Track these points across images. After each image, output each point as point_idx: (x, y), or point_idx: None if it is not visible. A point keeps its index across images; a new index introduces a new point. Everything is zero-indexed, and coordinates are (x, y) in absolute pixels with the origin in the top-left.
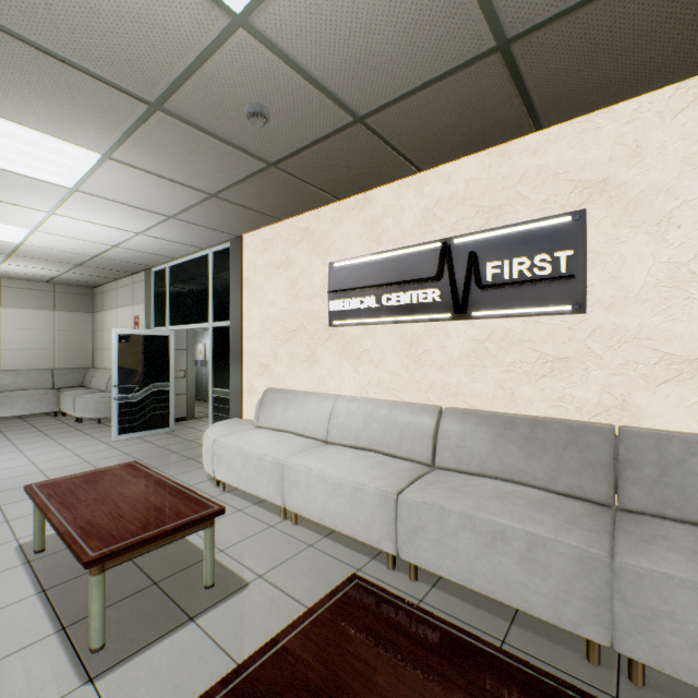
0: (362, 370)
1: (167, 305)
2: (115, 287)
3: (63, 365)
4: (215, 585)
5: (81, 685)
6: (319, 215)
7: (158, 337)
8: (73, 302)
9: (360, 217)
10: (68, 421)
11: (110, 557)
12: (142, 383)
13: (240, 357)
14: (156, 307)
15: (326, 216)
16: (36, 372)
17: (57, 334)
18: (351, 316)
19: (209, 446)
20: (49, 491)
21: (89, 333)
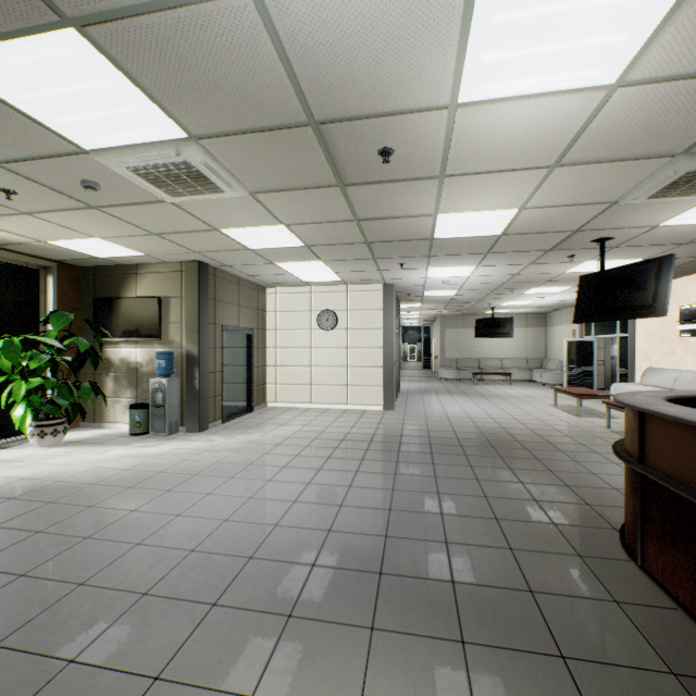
0: (695, 358)
1: (591, 324)
2: (559, 313)
3: (530, 357)
4: (610, 417)
5: (576, 417)
6: (674, 282)
7: (586, 342)
8: (535, 323)
9: (694, 285)
10: (536, 384)
11: (581, 395)
12: (577, 365)
13: (633, 352)
14: (585, 325)
15: (678, 283)
16: (519, 360)
17: (527, 340)
18: (689, 333)
19: (613, 389)
20: (558, 388)
21: (543, 339)
